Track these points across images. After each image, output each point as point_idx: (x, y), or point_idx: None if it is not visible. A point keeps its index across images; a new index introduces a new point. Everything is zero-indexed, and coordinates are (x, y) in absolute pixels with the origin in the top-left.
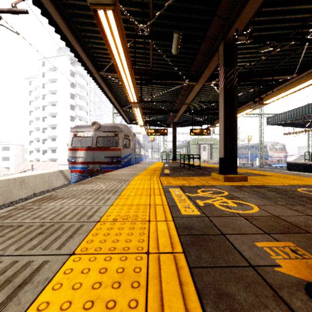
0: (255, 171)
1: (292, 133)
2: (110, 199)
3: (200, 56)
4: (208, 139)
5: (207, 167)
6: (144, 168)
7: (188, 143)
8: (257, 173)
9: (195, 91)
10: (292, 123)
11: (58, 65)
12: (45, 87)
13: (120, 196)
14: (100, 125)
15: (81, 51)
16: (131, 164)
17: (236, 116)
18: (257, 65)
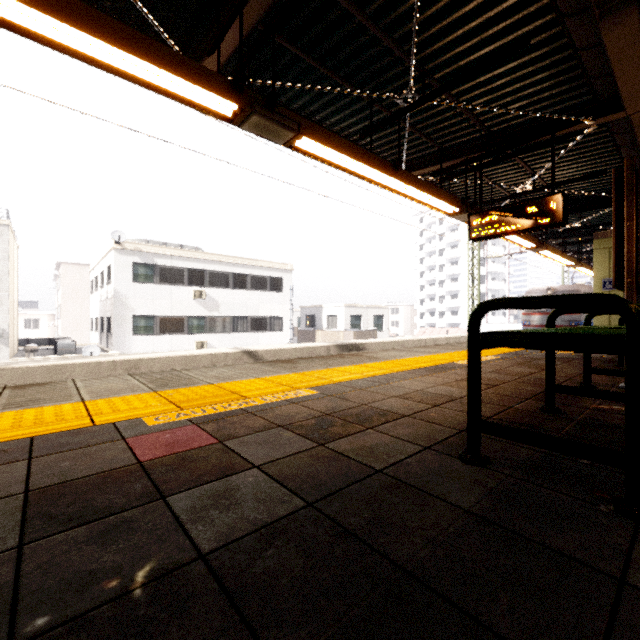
0: None
1: None
2: None
3: None
4: None
5: None
6: None
7: None
8: None
9: None
10: None
11: None
12: (443, 224)
13: None
14: (555, 290)
15: None
16: None
17: None
18: None
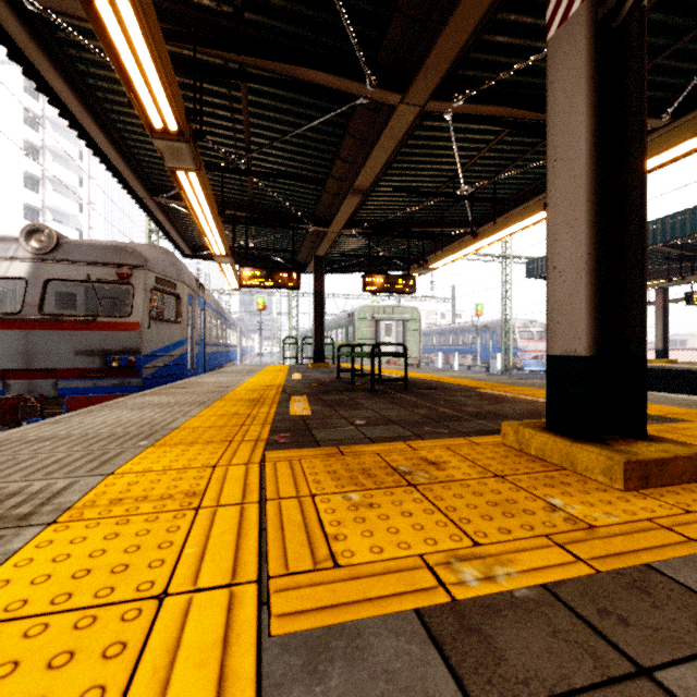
0: None
1: None
2: None
3: None
4: (397, 308)
5: (420, 381)
6: (218, 390)
7: (350, 317)
8: None
9: (392, 136)
10: None
11: None
12: None
13: None
14: (59, 239)
15: None
16: (188, 372)
17: (641, 153)
18: None
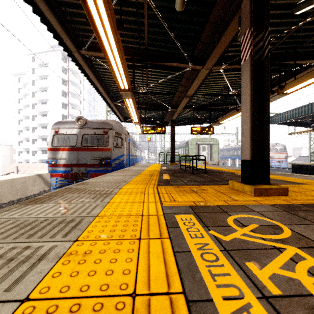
0: (274, 176)
1: (298, 132)
2: (46, 258)
3: (210, 26)
4: (208, 139)
5: (213, 170)
6: (138, 172)
7: (186, 143)
8: (281, 179)
9: (200, 78)
10: (298, 122)
11: (49, 60)
12: (35, 84)
13: (74, 245)
14: (86, 121)
15: (49, 14)
16: (124, 166)
17: (268, 99)
18: (279, 43)
